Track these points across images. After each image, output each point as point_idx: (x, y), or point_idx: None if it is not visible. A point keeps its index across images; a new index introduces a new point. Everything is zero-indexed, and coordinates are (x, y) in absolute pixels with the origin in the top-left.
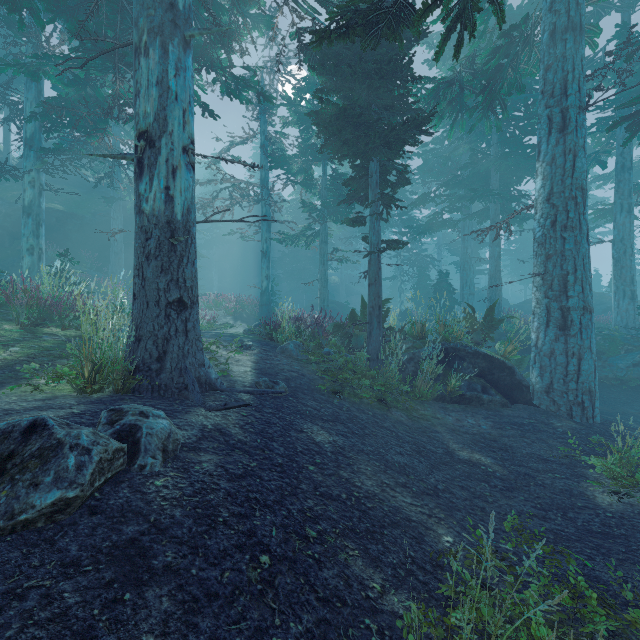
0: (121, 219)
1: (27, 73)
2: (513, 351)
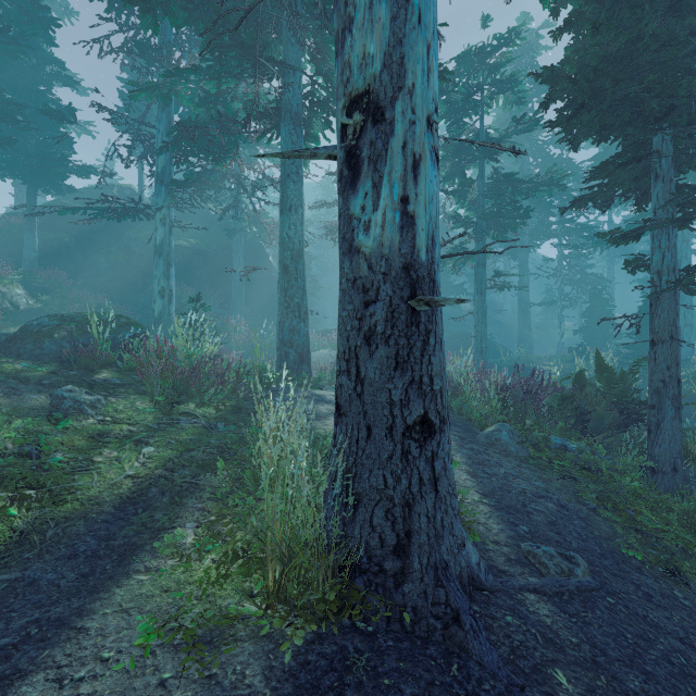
0: (242, 252)
1: (159, 97)
2: None
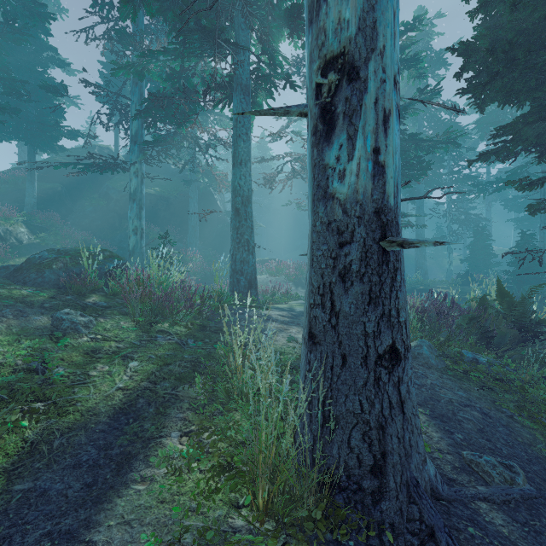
0: (196, 198)
1: (135, 73)
2: None
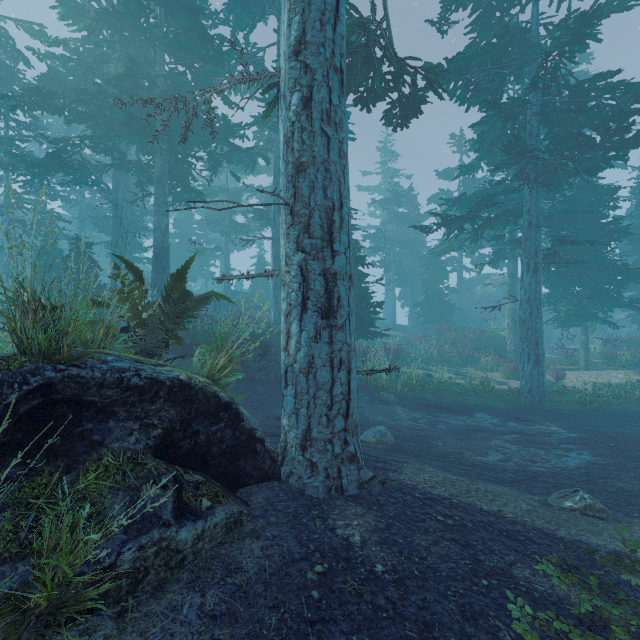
0: None
1: None
2: (227, 365)
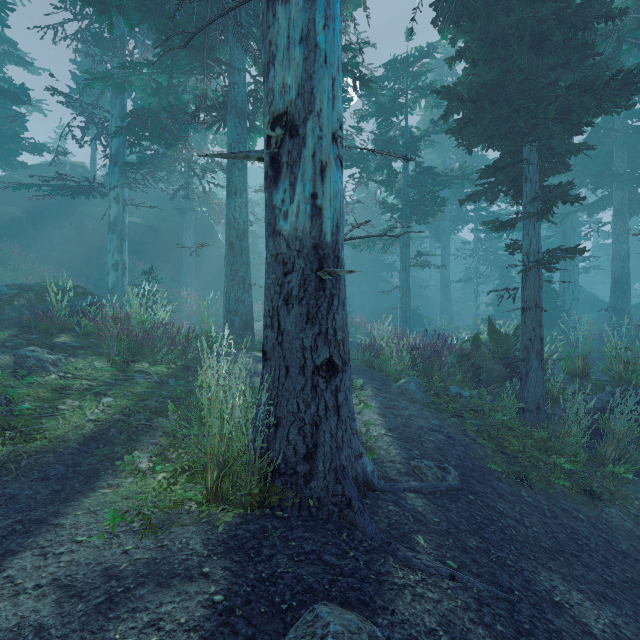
0: (192, 229)
1: (114, 86)
2: None
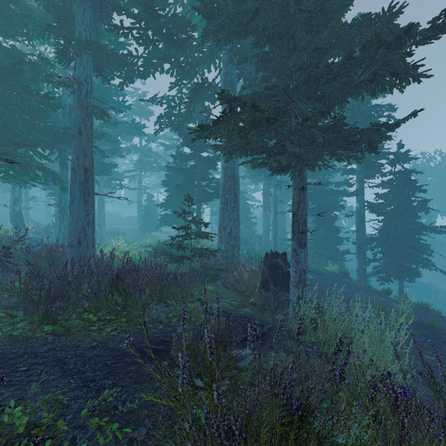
0: None
1: None
2: None
